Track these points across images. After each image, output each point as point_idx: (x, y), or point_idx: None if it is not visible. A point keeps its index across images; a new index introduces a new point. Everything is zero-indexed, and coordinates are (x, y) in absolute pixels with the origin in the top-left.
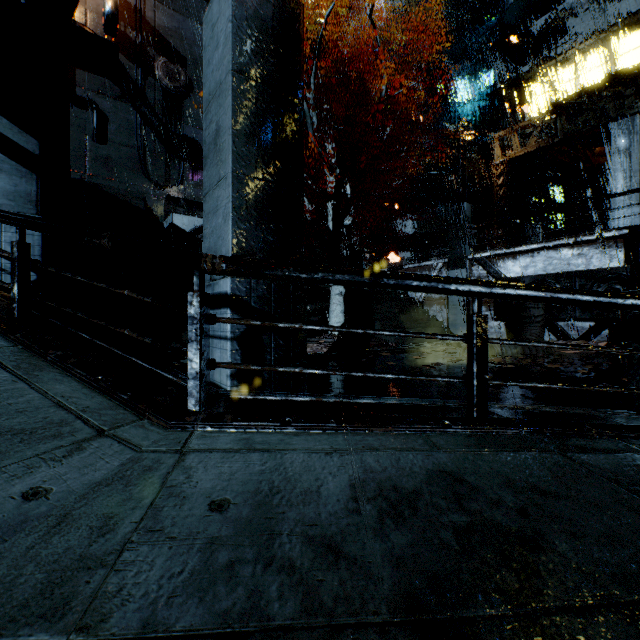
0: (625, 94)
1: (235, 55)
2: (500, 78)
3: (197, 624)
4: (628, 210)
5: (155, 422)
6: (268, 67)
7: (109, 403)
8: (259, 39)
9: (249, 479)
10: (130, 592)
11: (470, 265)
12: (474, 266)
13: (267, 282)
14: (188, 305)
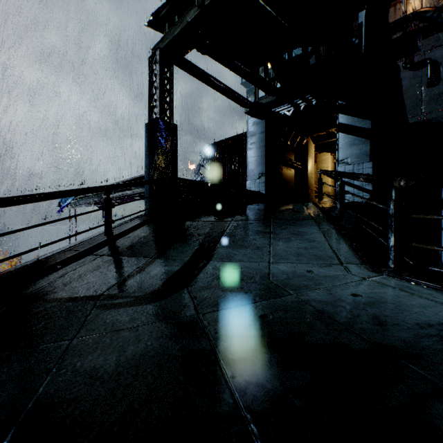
0: None
1: None
2: None
3: (316, 307)
4: None
5: (367, 267)
6: None
7: (352, 255)
8: None
9: (381, 296)
10: (310, 295)
11: None
12: None
13: None
14: (388, 208)
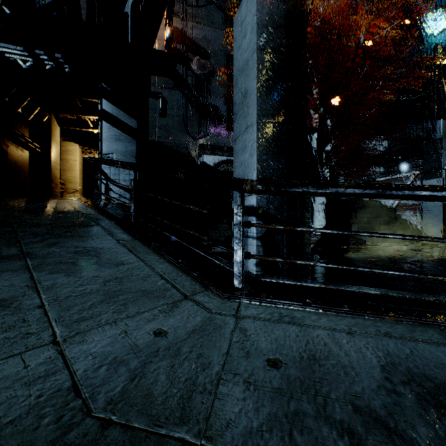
0: None
1: (259, 38)
2: None
3: None
4: None
5: (215, 293)
6: (281, 40)
7: (186, 278)
8: (275, 22)
9: (290, 345)
10: (231, 418)
11: None
12: None
13: (281, 197)
14: (234, 215)
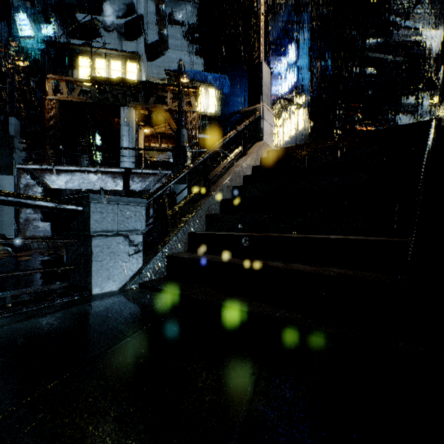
0: (127, 93)
1: None
2: (55, 35)
3: None
4: (129, 159)
5: None
6: None
7: None
8: None
9: None
10: None
11: (19, 173)
12: (23, 175)
13: None
14: None
